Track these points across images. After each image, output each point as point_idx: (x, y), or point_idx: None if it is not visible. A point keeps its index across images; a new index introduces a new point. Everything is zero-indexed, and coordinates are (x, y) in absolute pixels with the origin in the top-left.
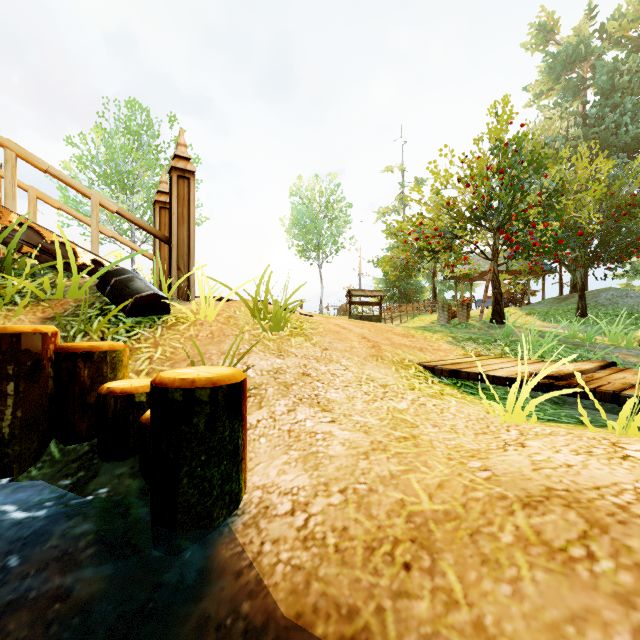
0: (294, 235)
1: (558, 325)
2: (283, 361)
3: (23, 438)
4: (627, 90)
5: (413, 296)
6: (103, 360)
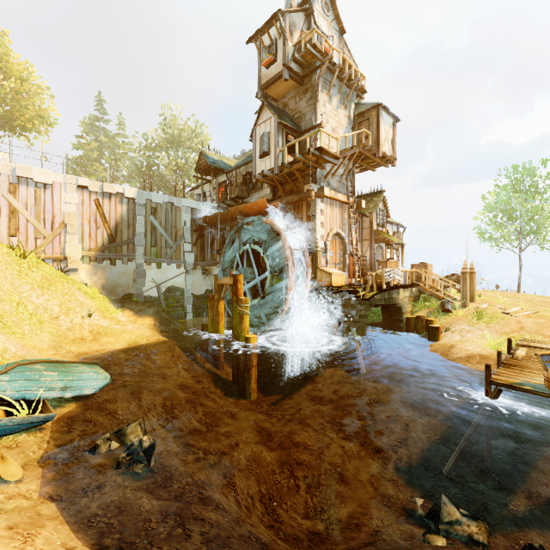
0: None
1: None
2: (468, 328)
3: (421, 329)
4: None
5: None
6: (430, 321)
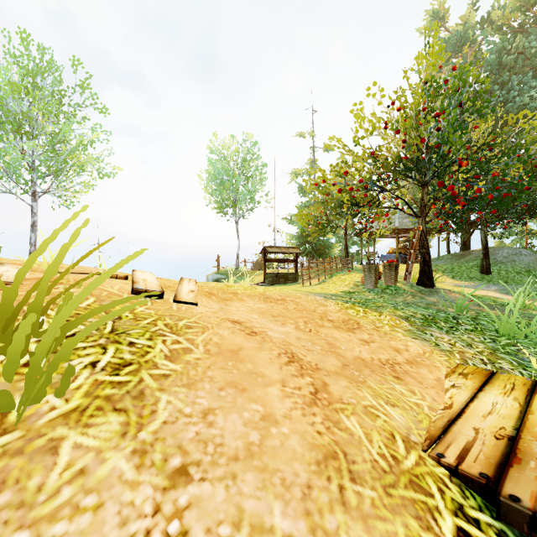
0: (211, 191)
1: (469, 283)
2: None
3: None
4: (511, 70)
5: (323, 251)
6: None
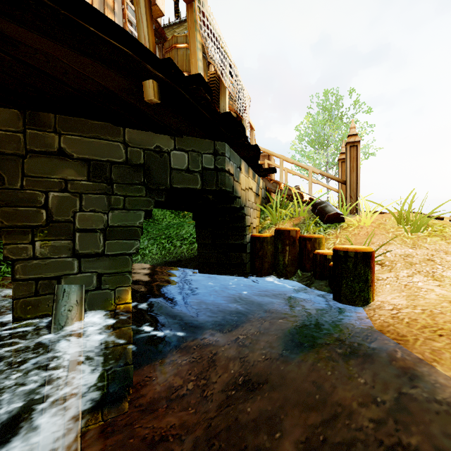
0: None
1: None
2: (414, 251)
3: (290, 266)
4: None
5: None
6: (315, 241)
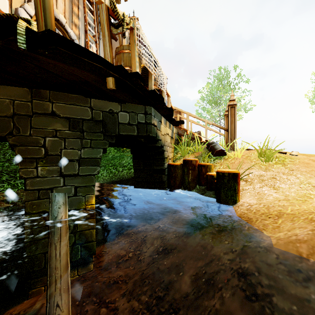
0: None
1: None
2: (265, 172)
3: (192, 182)
4: None
5: None
6: (207, 167)
